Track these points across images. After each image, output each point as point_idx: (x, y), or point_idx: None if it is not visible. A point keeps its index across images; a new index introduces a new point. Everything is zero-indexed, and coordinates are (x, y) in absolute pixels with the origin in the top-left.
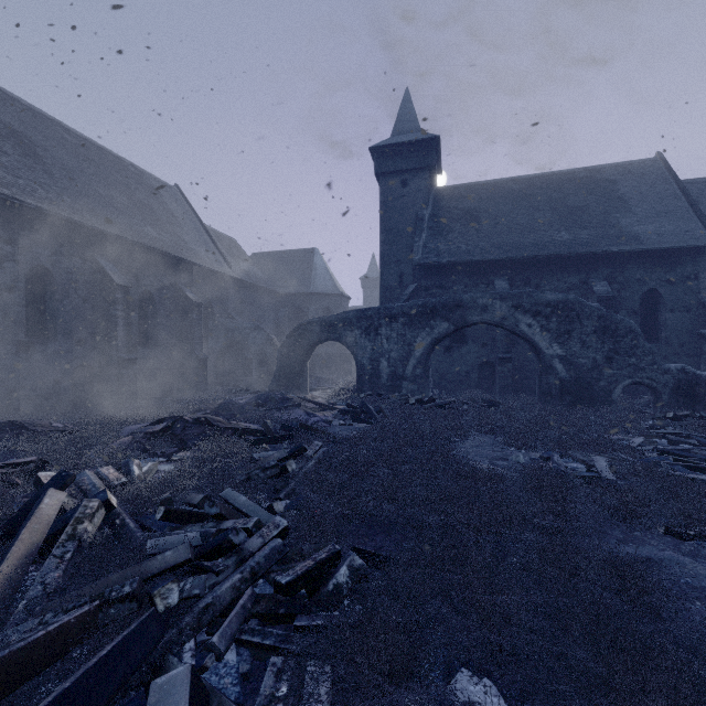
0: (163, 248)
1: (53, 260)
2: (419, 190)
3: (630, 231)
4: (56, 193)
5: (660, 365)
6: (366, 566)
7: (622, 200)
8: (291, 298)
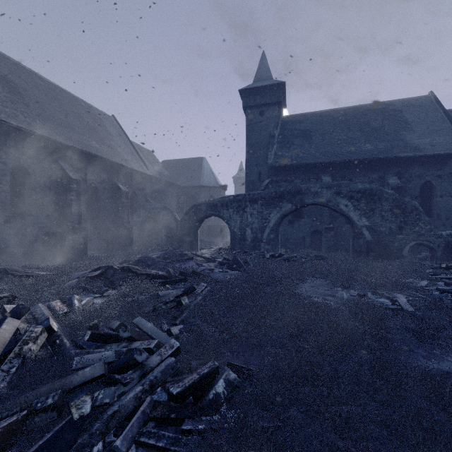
0: (103, 155)
1: (29, 162)
2: (271, 117)
3: (412, 143)
4: (32, 118)
5: (435, 232)
6: (238, 380)
7: (407, 123)
8: (188, 189)
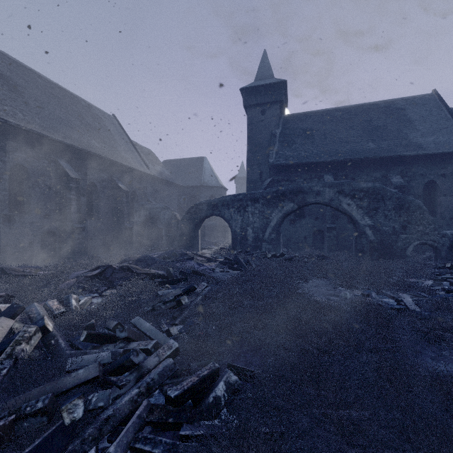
0: (103, 154)
1: (28, 161)
2: (273, 116)
3: (416, 141)
4: (31, 116)
5: (439, 231)
6: (239, 382)
7: (410, 121)
8: (189, 189)
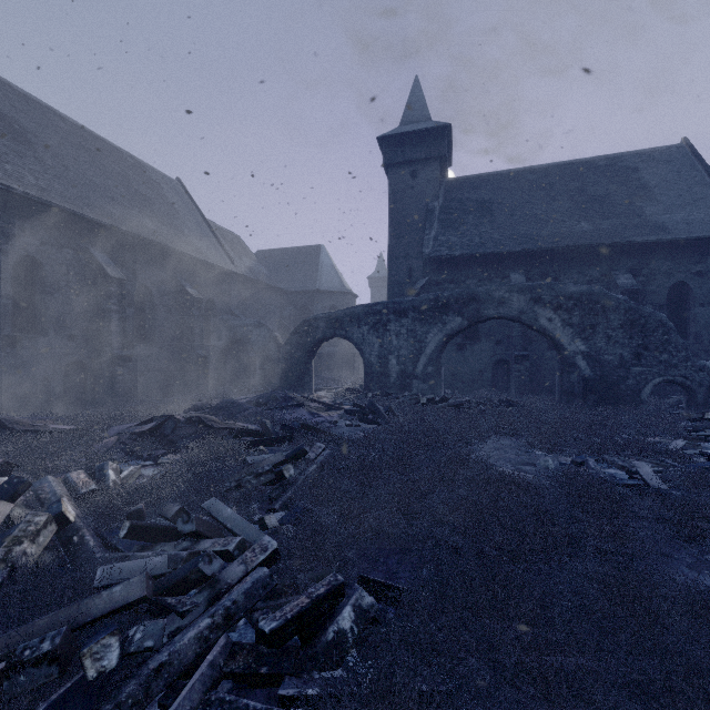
0: (162, 241)
1: (42, 251)
2: (430, 181)
3: (656, 220)
4: (47, 180)
5: (694, 362)
6: (378, 607)
7: (646, 188)
8: (297, 296)
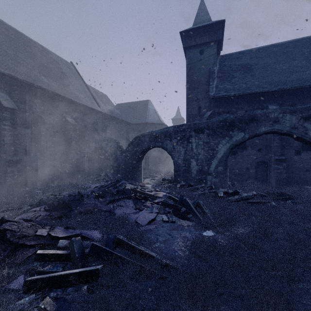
0: (51, 89)
1: None
2: (211, 55)
3: None
4: None
5: None
6: None
7: None
8: (136, 126)
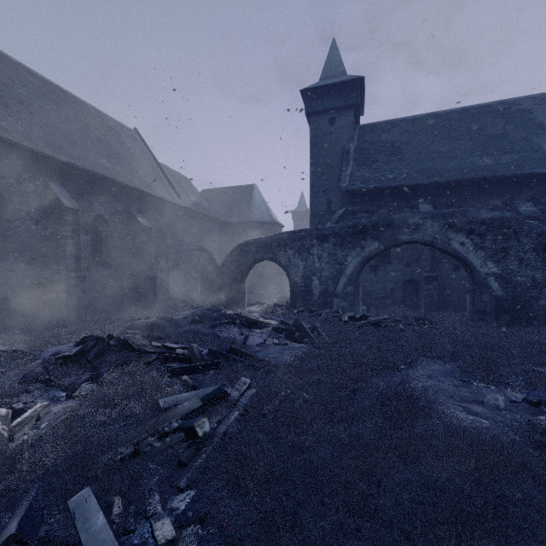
0: (116, 178)
1: (3, 183)
2: (345, 126)
3: None
4: (10, 122)
5: None
6: None
7: (542, 126)
8: (234, 226)
